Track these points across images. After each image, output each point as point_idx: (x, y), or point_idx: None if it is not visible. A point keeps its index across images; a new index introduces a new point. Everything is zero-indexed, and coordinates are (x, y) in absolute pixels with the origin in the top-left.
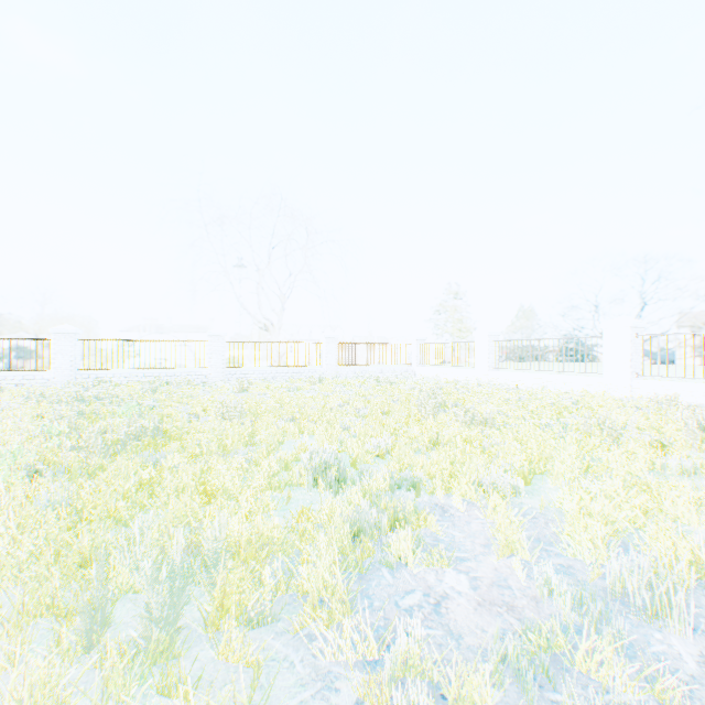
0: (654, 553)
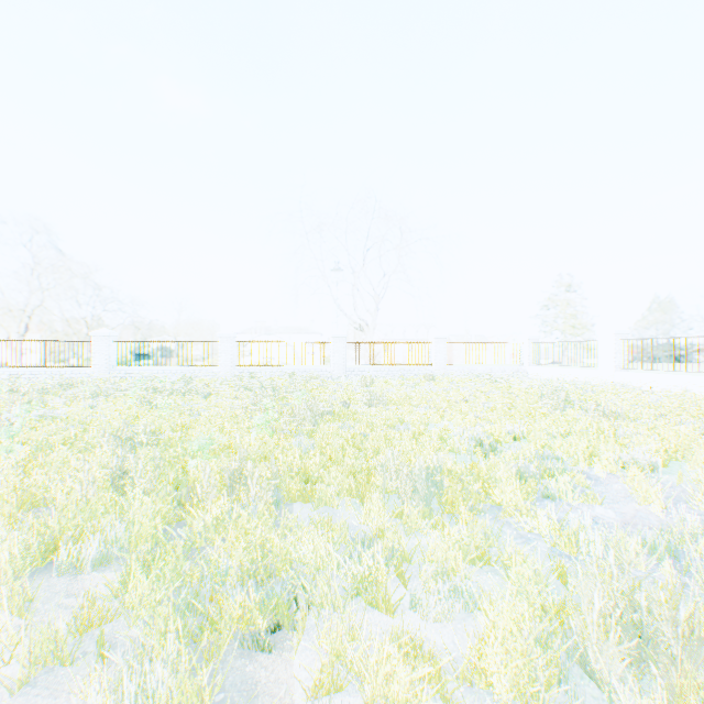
0: None
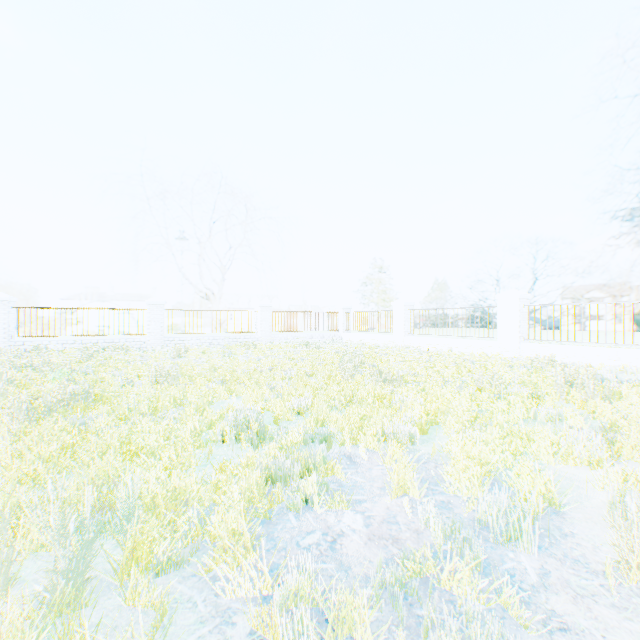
0: (516, 487)
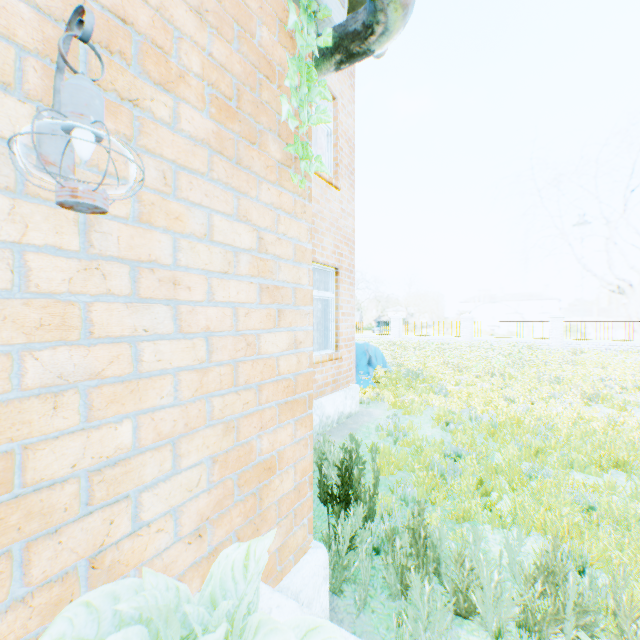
0: None
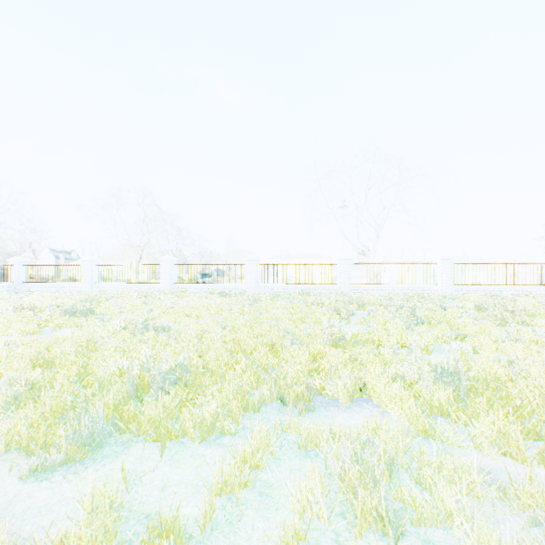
0: None
